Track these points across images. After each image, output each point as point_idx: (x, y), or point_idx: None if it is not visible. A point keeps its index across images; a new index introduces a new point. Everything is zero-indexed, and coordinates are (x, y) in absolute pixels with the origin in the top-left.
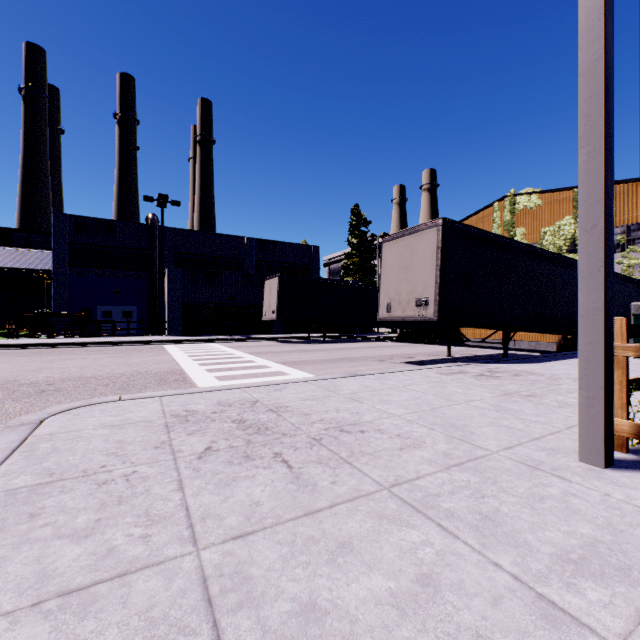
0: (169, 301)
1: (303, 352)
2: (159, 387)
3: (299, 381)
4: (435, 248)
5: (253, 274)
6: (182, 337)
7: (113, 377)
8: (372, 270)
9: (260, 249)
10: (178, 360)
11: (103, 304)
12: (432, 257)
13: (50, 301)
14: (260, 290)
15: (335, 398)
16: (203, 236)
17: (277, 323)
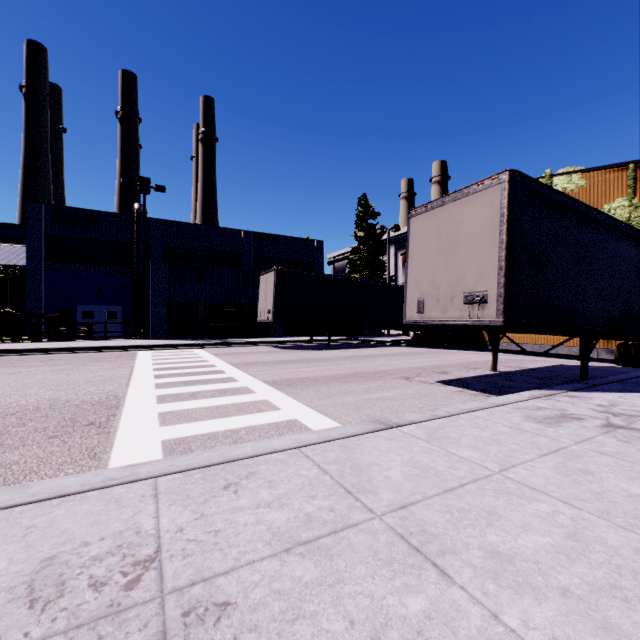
0: (152, 300)
1: (303, 363)
2: (44, 444)
3: (284, 448)
4: (497, 216)
5: (249, 269)
6: (165, 341)
7: (1, 414)
8: (381, 266)
9: (259, 243)
10: (134, 377)
11: (83, 303)
12: (492, 230)
13: (24, 300)
14: (257, 287)
15: (364, 538)
16: (196, 229)
17: (276, 325)
